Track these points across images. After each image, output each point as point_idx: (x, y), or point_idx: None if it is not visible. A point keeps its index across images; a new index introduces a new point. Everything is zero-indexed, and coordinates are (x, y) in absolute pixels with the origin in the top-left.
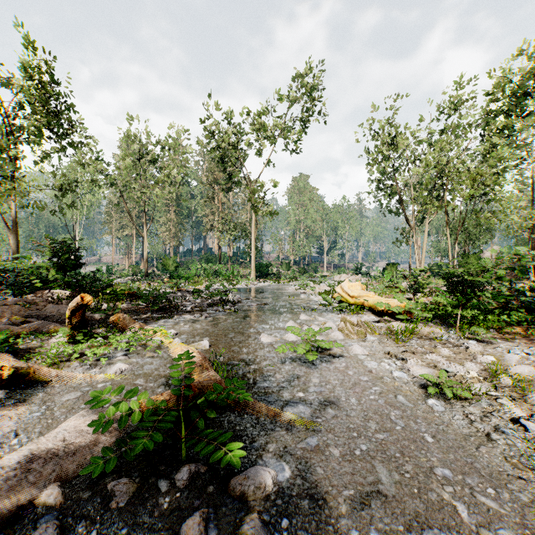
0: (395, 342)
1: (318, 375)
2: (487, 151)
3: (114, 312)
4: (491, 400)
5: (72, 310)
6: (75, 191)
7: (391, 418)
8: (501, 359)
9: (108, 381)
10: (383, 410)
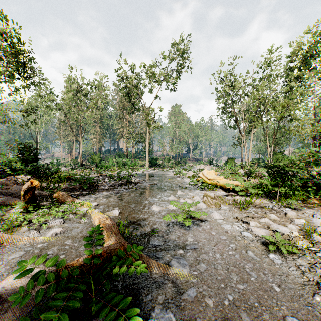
0: (240, 210)
1: (191, 235)
2: (288, 91)
3: (57, 190)
4: (311, 254)
5: (25, 190)
6: (35, 112)
7: (246, 270)
8: (310, 222)
9: (45, 242)
10: (239, 264)
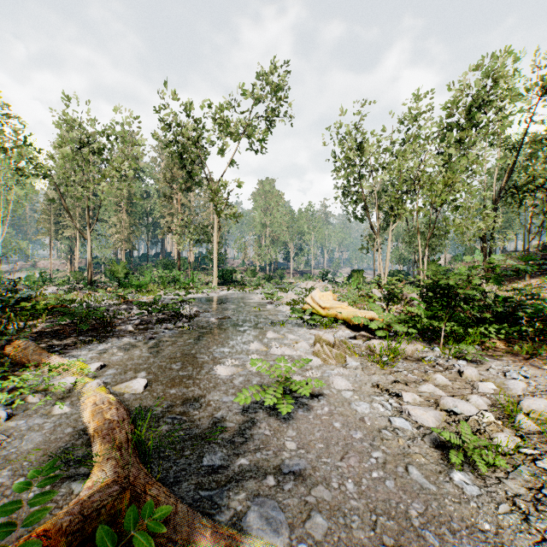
0: (381, 367)
1: (294, 434)
2: (446, 162)
3: (21, 336)
4: (528, 464)
5: None
6: None
7: (414, 524)
8: (505, 388)
9: None
10: (397, 505)
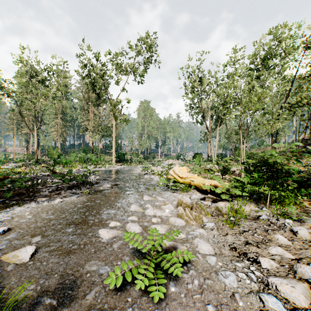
0: (231, 227)
1: None
2: (250, 90)
3: None
4: None
5: None
6: None
7: None
8: None
9: None
10: None
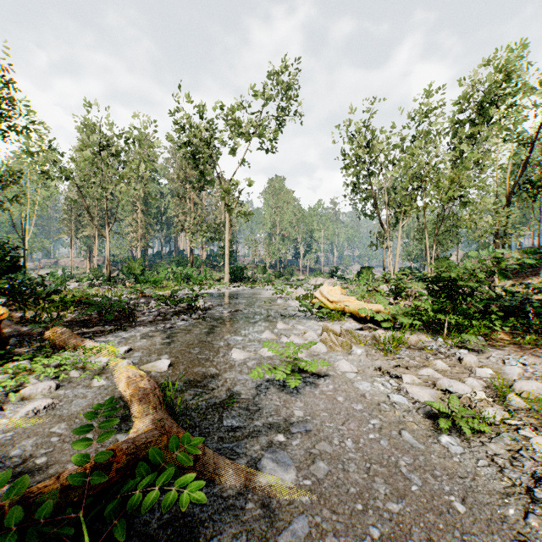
0: (384, 354)
1: (301, 405)
2: (457, 158)
3: (55, 324)
4: (511, 432)
5: None
6: (19, 182)
7: (402, 471)
8: (501, 373)
9: (11, 430)
10: (389, 458)
